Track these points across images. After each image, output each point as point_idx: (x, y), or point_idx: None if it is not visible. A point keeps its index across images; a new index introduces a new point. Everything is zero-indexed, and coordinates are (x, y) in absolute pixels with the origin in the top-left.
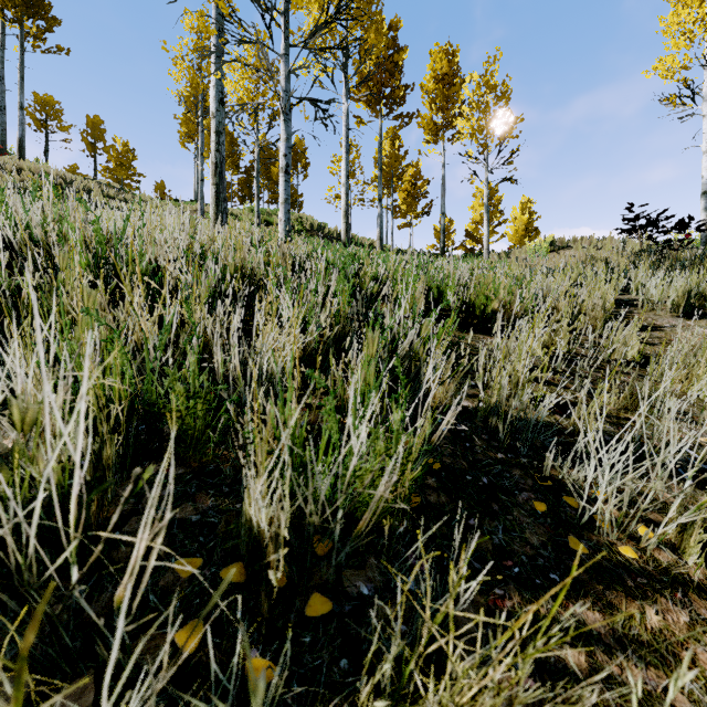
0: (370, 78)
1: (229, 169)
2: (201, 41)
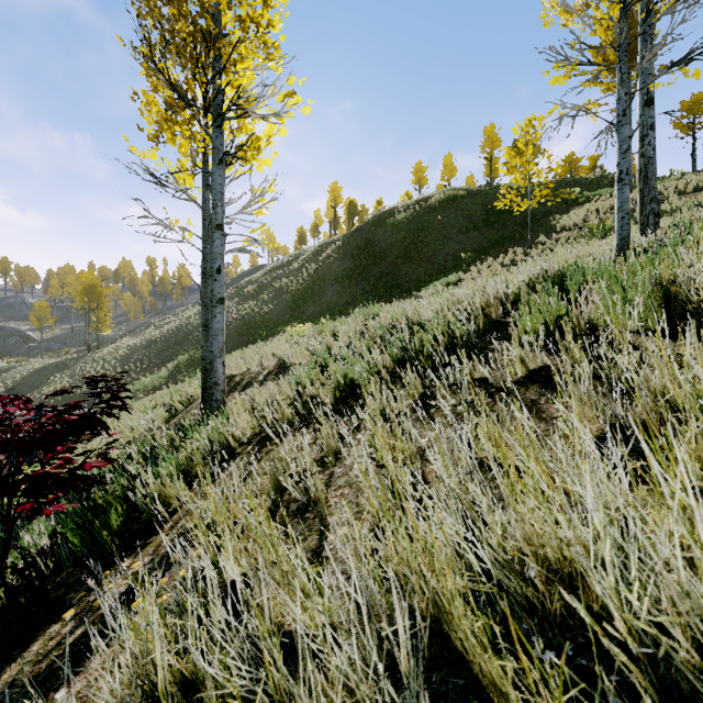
0: None
1: None
2: None
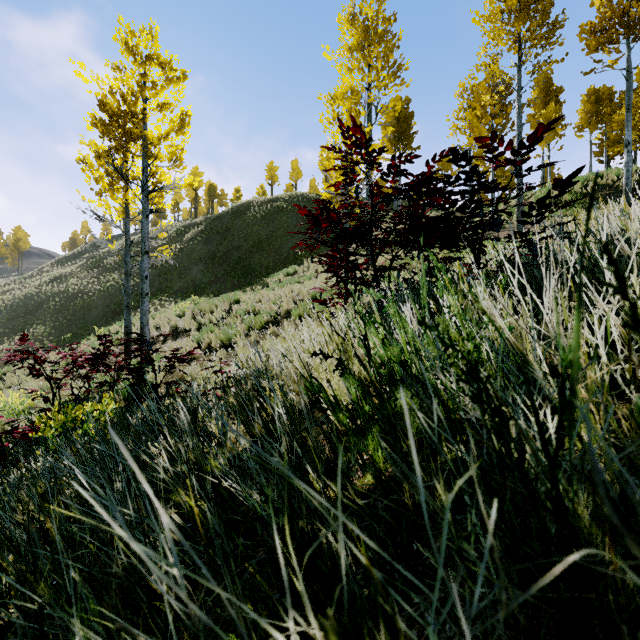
0: (598, 23)
1: (592, 130)
2: (463, 101)
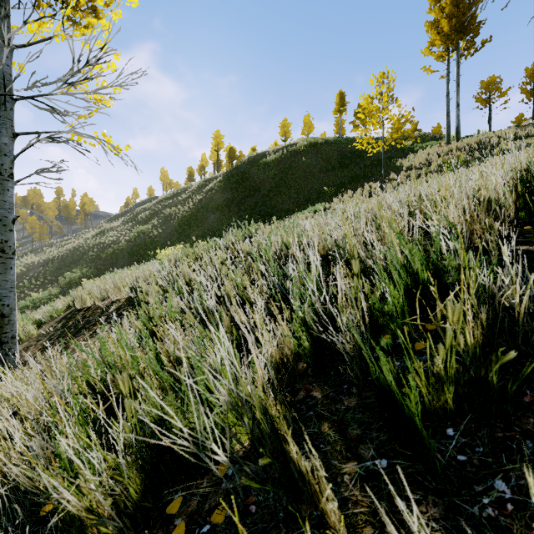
0: None
1: None
2: None
